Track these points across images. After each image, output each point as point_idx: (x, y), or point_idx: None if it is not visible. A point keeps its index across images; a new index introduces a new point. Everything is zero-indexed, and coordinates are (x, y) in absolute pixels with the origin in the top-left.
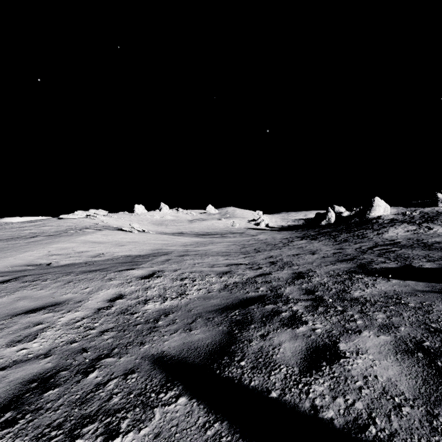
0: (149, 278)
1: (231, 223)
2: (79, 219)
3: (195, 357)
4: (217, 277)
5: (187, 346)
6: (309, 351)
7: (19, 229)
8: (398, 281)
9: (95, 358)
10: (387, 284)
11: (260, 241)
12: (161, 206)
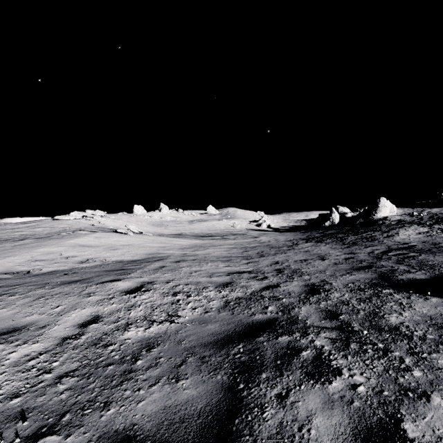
0: (135, 293)
1: (232, 224)
2: (75, 221)
3: (178, 442)
4: (217, 290)
5: (169, 414)
6: (359, 438)
7: (10, 231)
8: (439, 300)
9: (32, 433)
10: (426, 304)
11: (263, 243)
12: (160, 206)
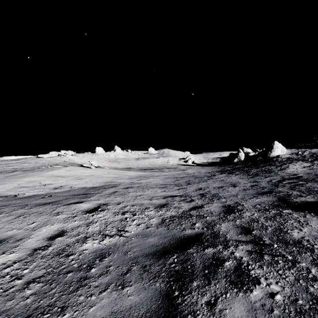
0: (93, 212)
1: (167, 160)
2: (52, 158)
3: None
4: (155, 210)
5: None
6: None
7: (5, 165)
8: None
9: None
10: None
11: (189, 174)
12: (115, 148)
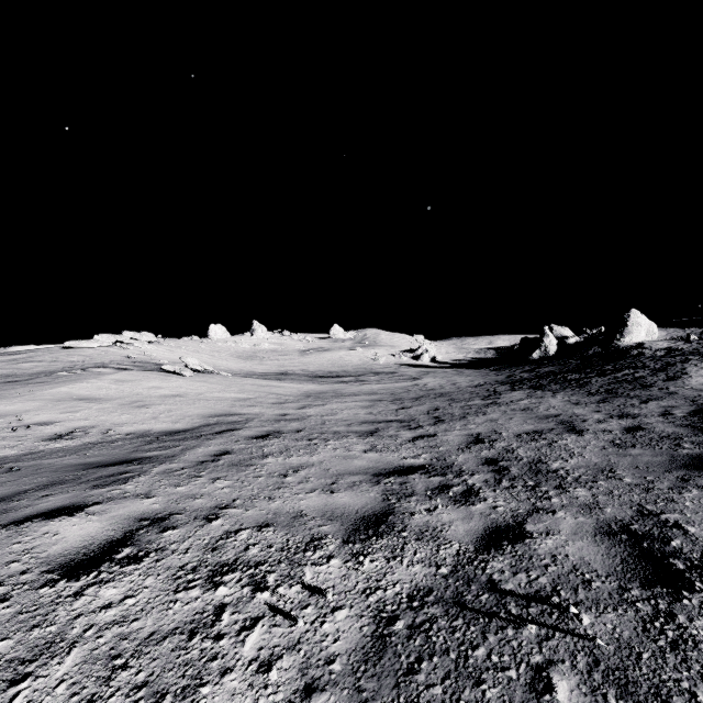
0: (92, 571)
1: (372, 355)
2: (100, 350)
3: None
4: (348, 555)
5: None
6: None
7: None
8: None
9: None
10: None
11: (432, 391)
12: (253, 326)
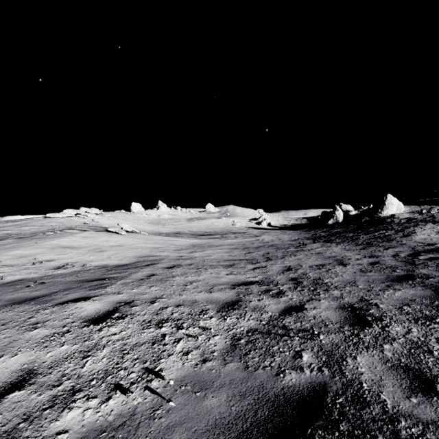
0: (103, 322)
1: (232, 222)
2: (67, 219)
3: None
4: (219, 317)
5: None
6: None
7: None
8: None
9: None
10: None
11: (266, 243)
12: (158, 204)
